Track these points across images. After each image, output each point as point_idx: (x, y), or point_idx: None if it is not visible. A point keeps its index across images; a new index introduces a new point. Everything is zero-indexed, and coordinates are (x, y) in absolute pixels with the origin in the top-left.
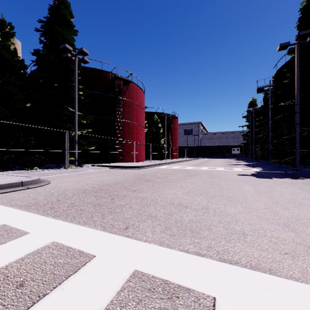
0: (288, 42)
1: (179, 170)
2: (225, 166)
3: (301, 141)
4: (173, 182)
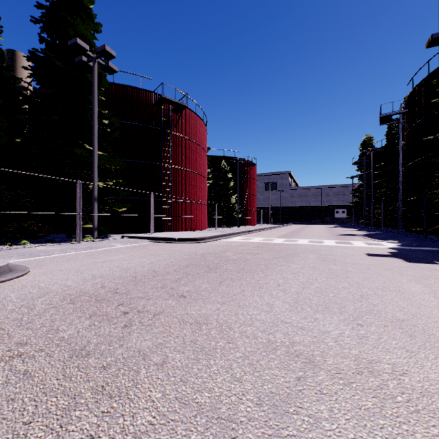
0: None
1: (264, 246)
2: (335, 238)
3: None
4: (259, 272)
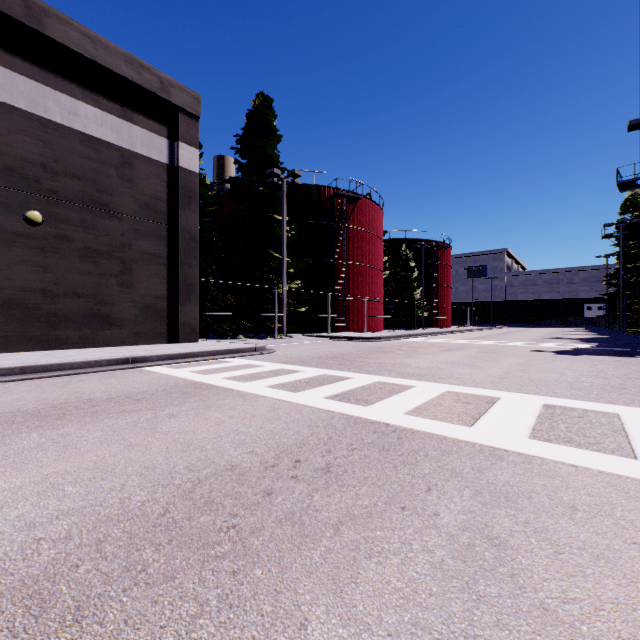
0: None
1: (439, 344)
2: (532, 341)
3: None
4: (420, 354)
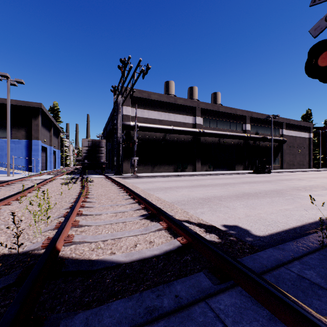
0: None
1: None
2: None
3: None
4: None
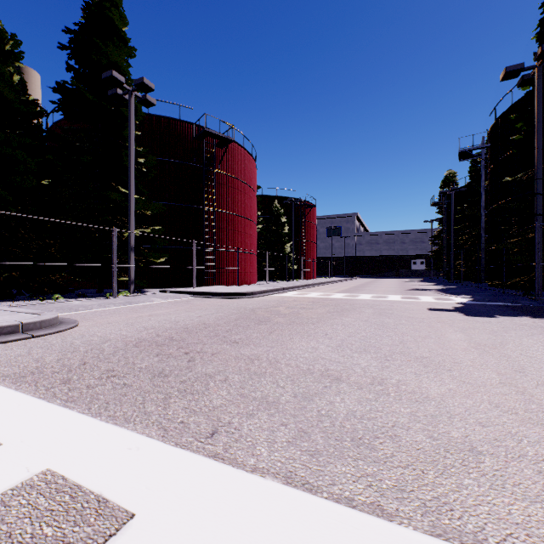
0: (522, 64)
1: (320, 301)
2: (403, 293)
3: (543, 246)
4: (310, 324)
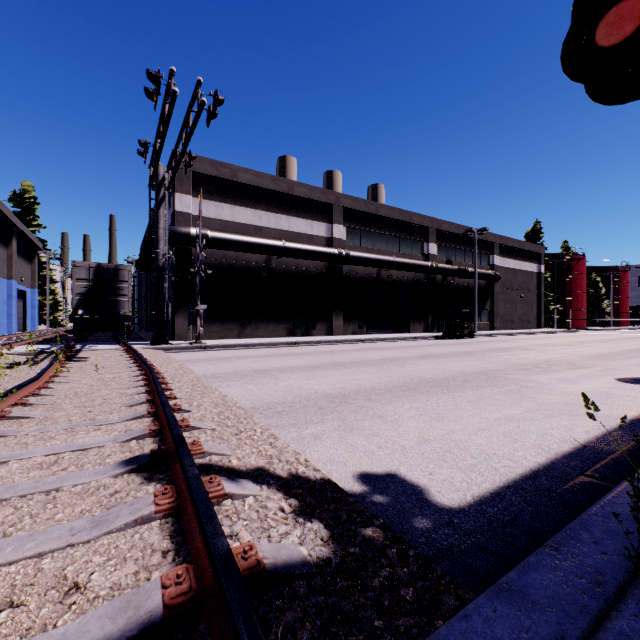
0: None
1: None
2: None
3: None
4: None
